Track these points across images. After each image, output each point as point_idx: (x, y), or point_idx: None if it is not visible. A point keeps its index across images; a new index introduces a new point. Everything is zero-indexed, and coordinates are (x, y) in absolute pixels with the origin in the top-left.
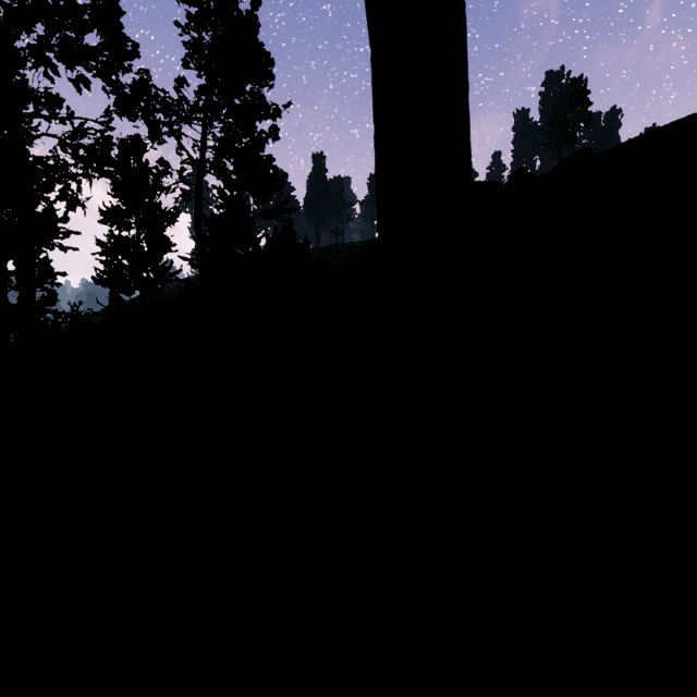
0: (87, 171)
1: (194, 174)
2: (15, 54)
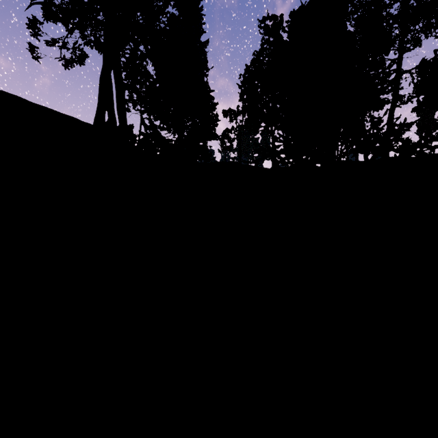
0: None
1: None
2: None
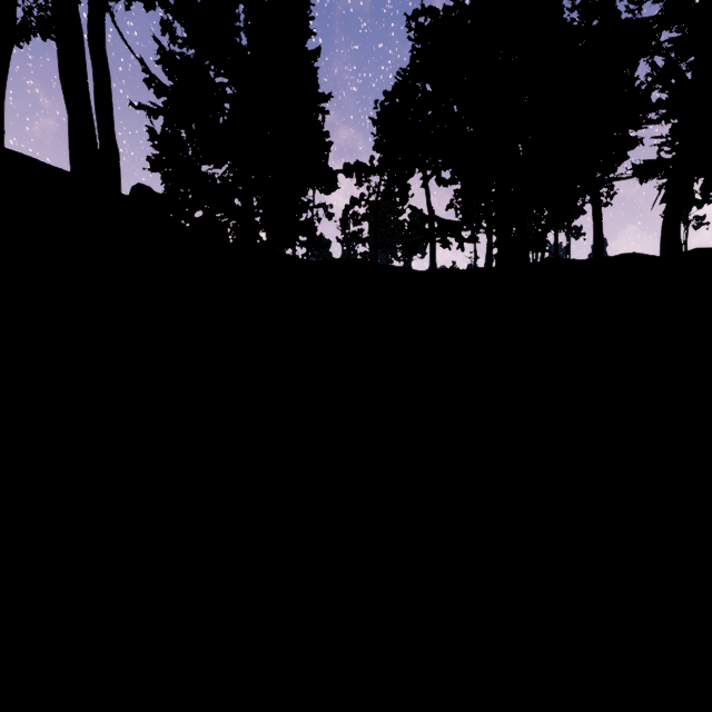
0: None
1: None
2: None
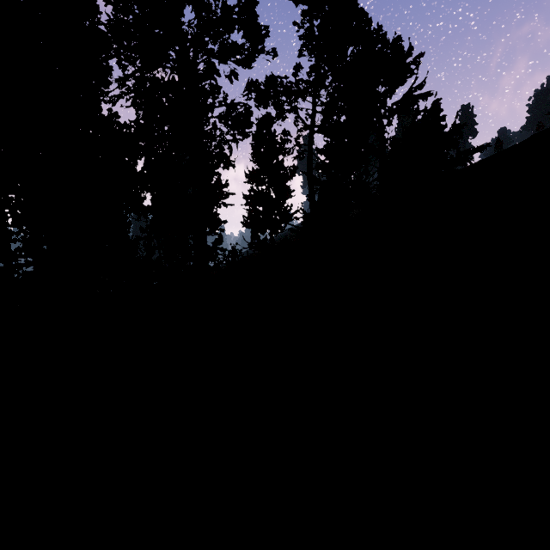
0: (235, 136)
1: (306, 138)
2: (197, 71)
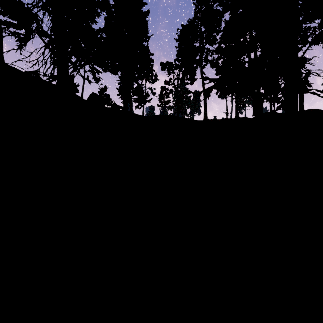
0: None
1: None
2: None
